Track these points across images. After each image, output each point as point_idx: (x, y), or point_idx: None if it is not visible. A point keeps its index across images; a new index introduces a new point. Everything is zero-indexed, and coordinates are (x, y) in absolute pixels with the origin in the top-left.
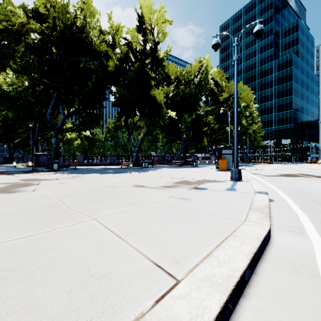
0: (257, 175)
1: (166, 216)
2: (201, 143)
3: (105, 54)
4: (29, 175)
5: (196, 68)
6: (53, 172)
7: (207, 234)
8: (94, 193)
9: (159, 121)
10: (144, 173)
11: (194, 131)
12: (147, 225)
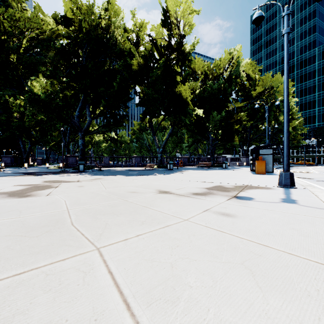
0: (307, 179)
1: (208, 251)
2: (232, 143)
3: (129, 53)
4: (54, 177)
5: (226, 61)
6: (78, 174)
7: (313, 320)
8: (109, 200)
9: (184, 119)
10: (169, 175)
11: (223, 130)
12: (179, 273)
